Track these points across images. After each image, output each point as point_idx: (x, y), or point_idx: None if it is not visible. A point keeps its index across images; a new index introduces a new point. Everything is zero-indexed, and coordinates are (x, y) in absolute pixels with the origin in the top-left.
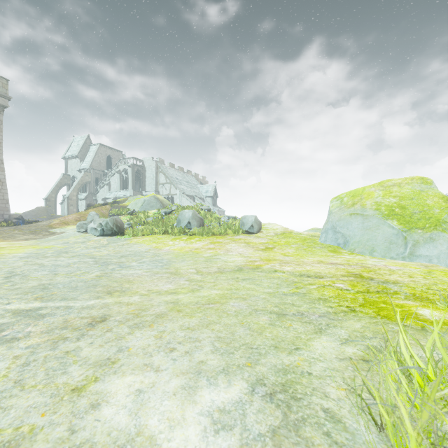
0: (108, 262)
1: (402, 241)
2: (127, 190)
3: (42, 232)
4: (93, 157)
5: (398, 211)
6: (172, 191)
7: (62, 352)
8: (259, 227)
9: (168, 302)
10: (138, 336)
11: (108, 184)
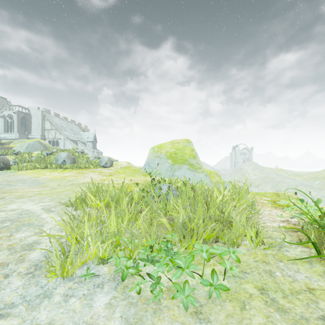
0: None
1: (170, 169)
2: (12, 133)
3: None
4: None
5: (173, 155)
6: (57, 136)
7: None
8: (111, 164)
9: (36, 193)
10: (20, 199)
11: None
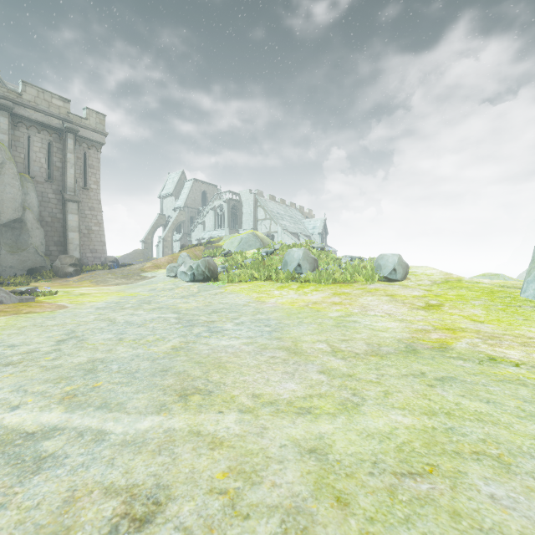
0: (194, 320)
1: None
2: (222, 229)
3: (134, 276)
4: (187, 194)
5: None
6: (272, 228)
7: None
8: (405, 272)
9: (301, 449)
10: None
11: (203, 223)
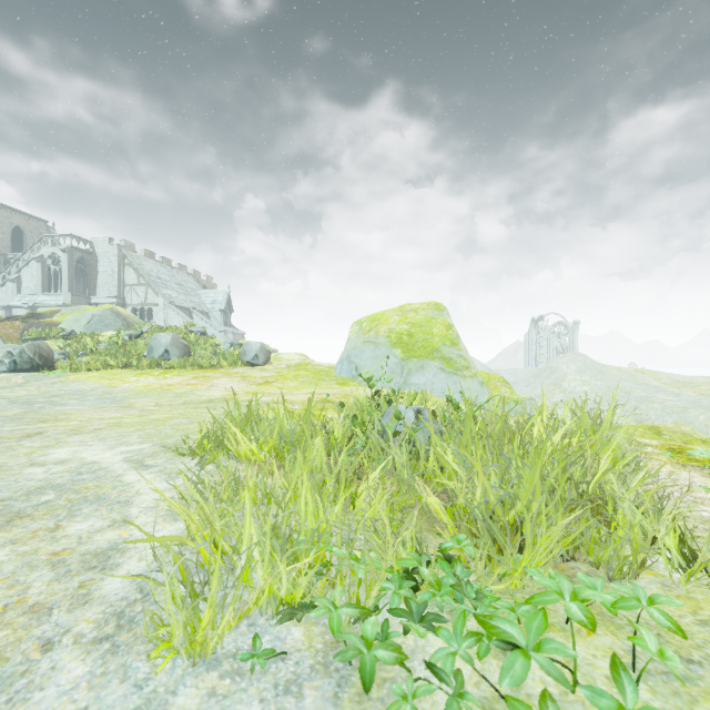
0: (32, 401)
1: (400, 370)
2: (59, 294)
3: None
4: None
5: (406, 339)
6: (150, 299)
7: (7, 446)
8: (267, 358)
9: (110, 423)
10: (76, 437)
11: (17, 280)
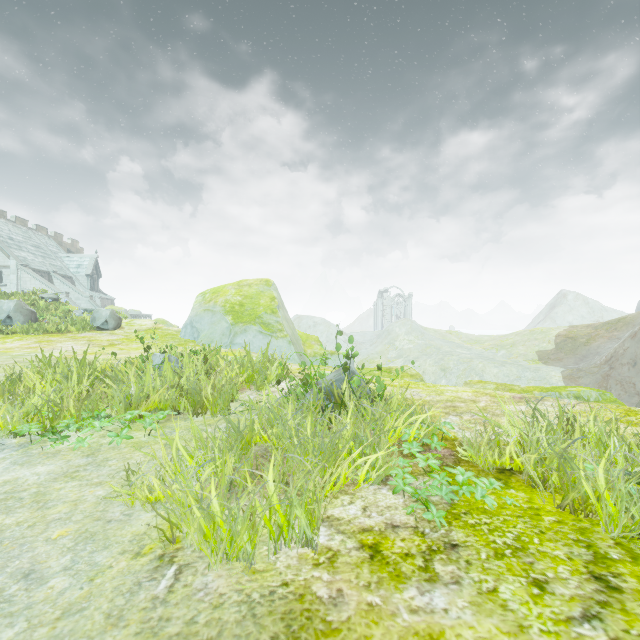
0: None
1: (229, 333)
2: None
3: None
4: None
5: (237, 308)
6: None
7: None
8: (117, 323)
9: None
10: None
11: None
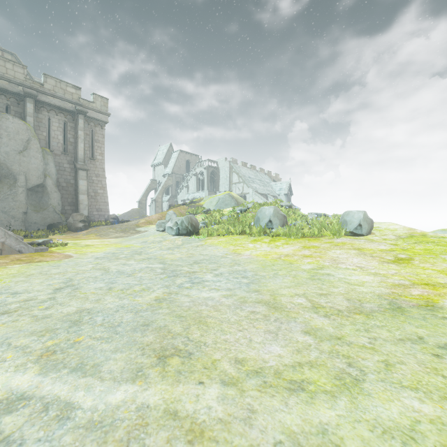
0: (177, 270)
1: None
2: (203, 191)
3: (130, 230)
4: (174, 162)
5: None
6: (245, 190)
7: None
8: (369, 227)
9: None
10: None
11: (187, 186)
